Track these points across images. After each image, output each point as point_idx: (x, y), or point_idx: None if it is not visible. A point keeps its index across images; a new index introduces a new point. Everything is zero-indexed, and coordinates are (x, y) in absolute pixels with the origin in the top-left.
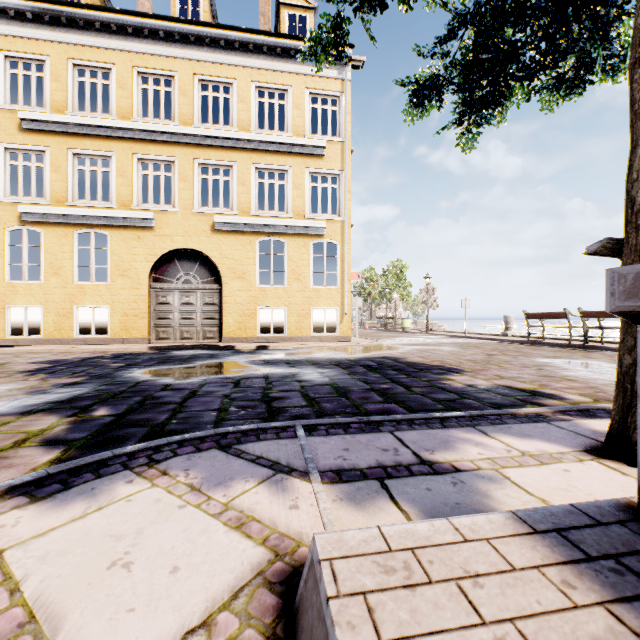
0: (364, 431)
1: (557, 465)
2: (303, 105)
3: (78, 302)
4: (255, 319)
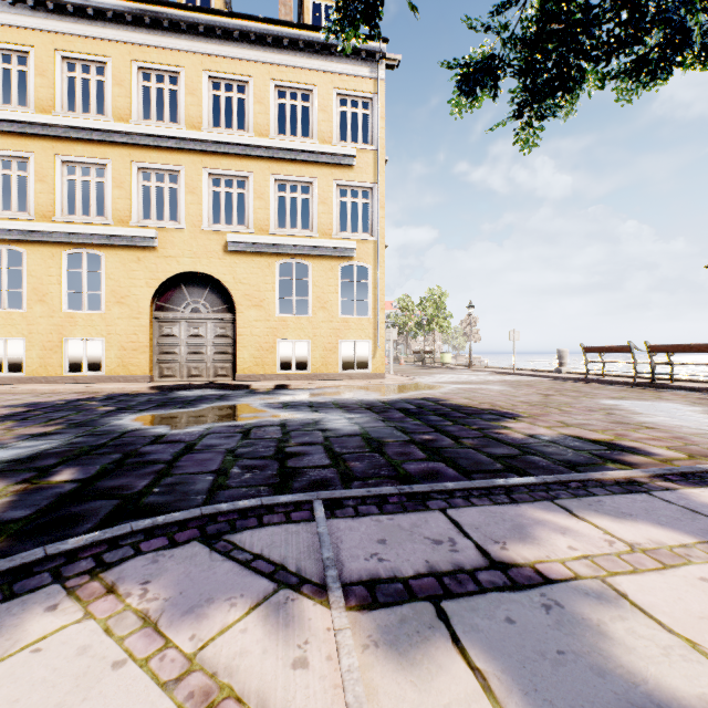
0: (406, 509)
1: (687, 569)
2: (330, 107)
3: (67, 334)
4: (274, 354)
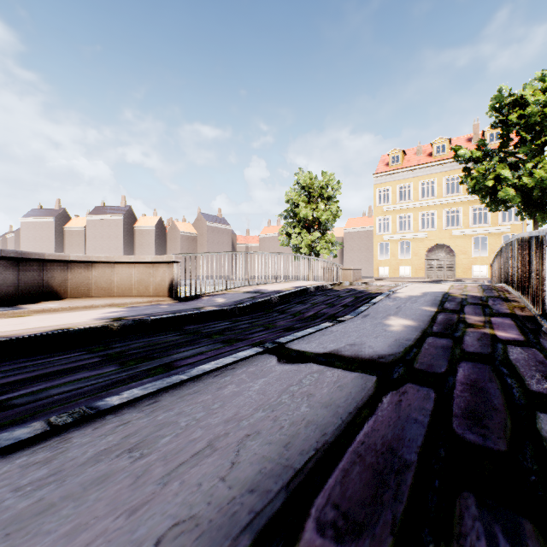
0: None
1: None
2: None
3: (400, 265)
4: (471, 270)
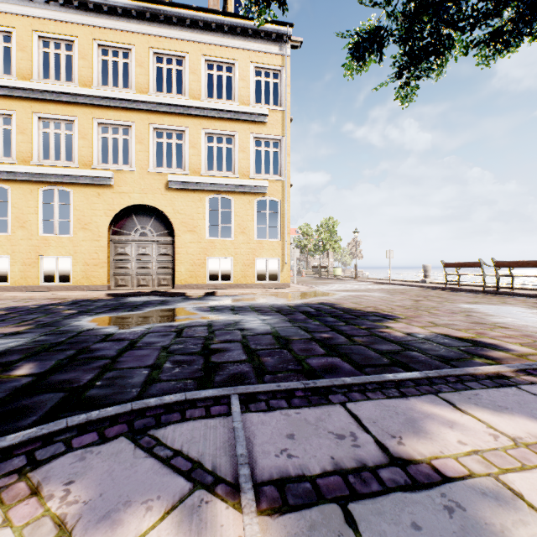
0: (311, 402)
1: None
2: (248, 77)
3: (43, 253)
4: (205, 268)
